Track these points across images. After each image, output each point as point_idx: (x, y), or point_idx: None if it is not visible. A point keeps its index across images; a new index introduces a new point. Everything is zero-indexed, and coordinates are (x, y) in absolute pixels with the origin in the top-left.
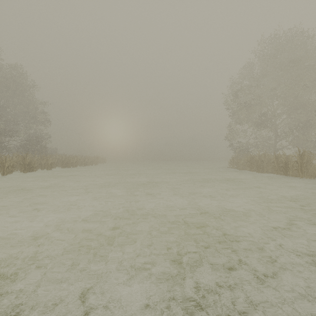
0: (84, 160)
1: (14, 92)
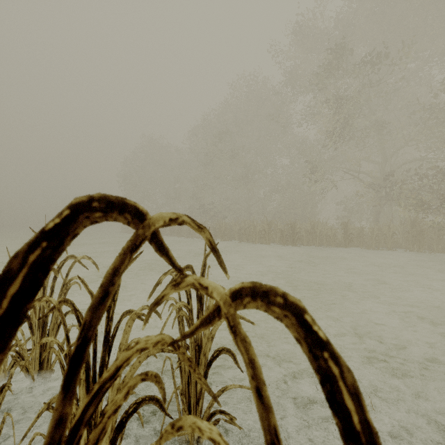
0: None
1: None
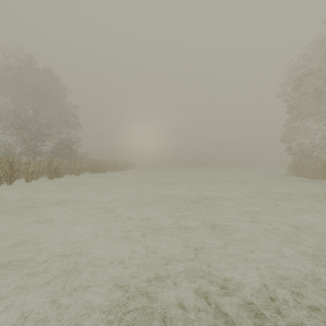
0: (113, 165)
1: (46, 95)
